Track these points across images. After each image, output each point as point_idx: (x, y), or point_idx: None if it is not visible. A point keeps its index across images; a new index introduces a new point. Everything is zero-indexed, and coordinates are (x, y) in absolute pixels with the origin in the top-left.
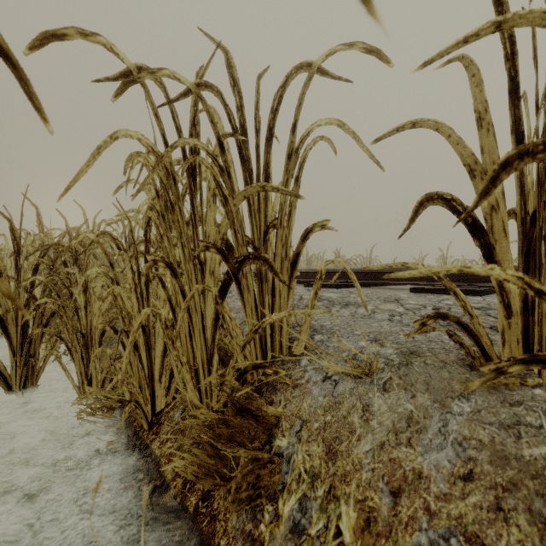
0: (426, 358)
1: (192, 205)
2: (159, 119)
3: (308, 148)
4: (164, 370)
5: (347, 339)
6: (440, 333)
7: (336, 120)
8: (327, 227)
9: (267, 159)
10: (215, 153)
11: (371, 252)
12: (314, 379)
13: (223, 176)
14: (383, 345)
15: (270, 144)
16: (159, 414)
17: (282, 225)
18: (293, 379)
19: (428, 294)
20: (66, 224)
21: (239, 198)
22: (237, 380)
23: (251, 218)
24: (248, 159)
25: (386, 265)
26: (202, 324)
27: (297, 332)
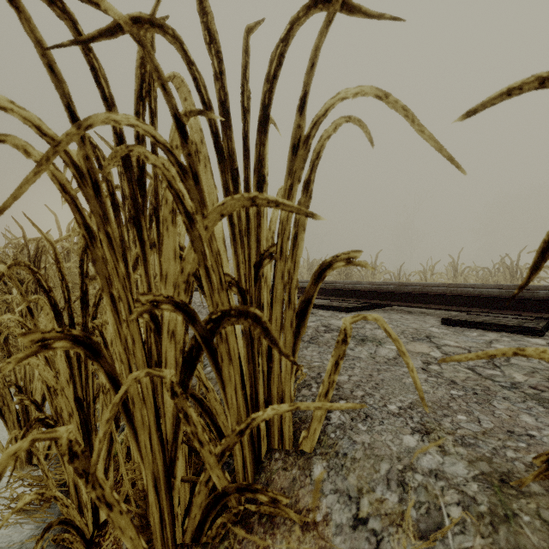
0: (539, 503)
1: (137, 226)
2: (58, 75)
3: (325, 135)
4: (111, 461)
5: (381, 425)
6: (510, 405)
7: (373, 88)
8: (355, 262)
9: (260, 154)
10: (174, 143)
11: (376, 258)
12: (336, 517)
13: (184, 180)
14: (444, 450)
15: (264, 130)
16: (103, 526)
17: (284, 255)
18: (300, 506)
19: (468, 329)
20: (24, 235)
21: (213, 216)
22: (212, 505)
23: (234, 246)
24: (232, 154)
25: (483, 354)
26: (156, 416)
27: (304, 400)
